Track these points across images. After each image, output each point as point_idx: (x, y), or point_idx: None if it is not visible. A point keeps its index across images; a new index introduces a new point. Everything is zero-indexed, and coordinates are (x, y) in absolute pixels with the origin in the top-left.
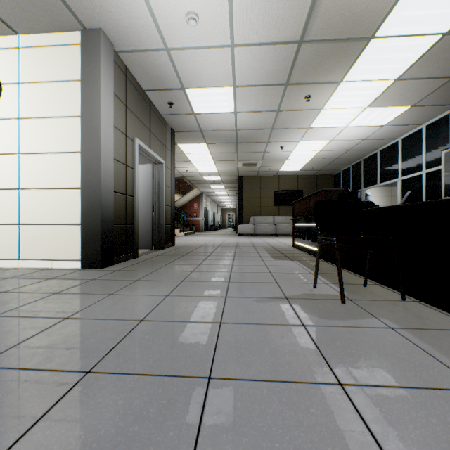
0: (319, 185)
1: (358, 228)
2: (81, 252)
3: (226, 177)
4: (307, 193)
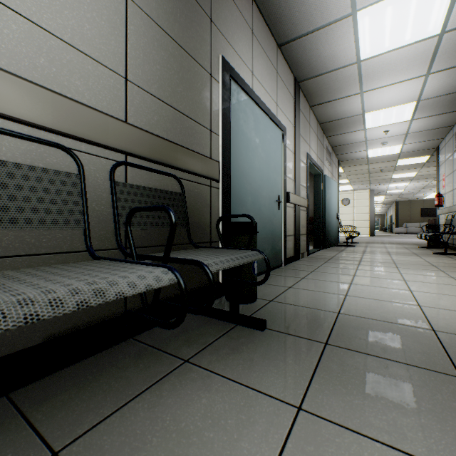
0: None
1: None
2: (369, 233)
3: (386, 202)
4: None
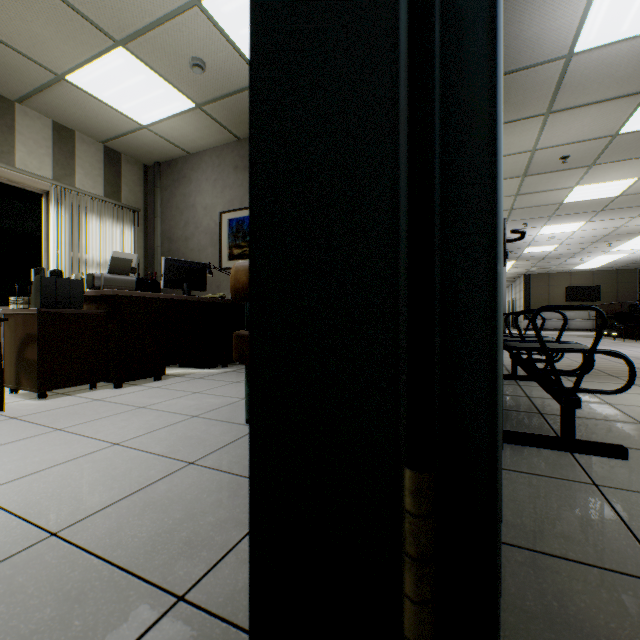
0: (620, 280)
1: (636, 322)
2: None
3: (509, 275)
4: (605, 288)
